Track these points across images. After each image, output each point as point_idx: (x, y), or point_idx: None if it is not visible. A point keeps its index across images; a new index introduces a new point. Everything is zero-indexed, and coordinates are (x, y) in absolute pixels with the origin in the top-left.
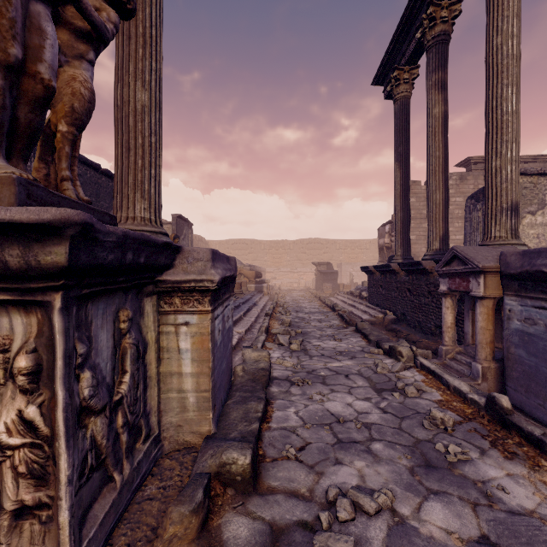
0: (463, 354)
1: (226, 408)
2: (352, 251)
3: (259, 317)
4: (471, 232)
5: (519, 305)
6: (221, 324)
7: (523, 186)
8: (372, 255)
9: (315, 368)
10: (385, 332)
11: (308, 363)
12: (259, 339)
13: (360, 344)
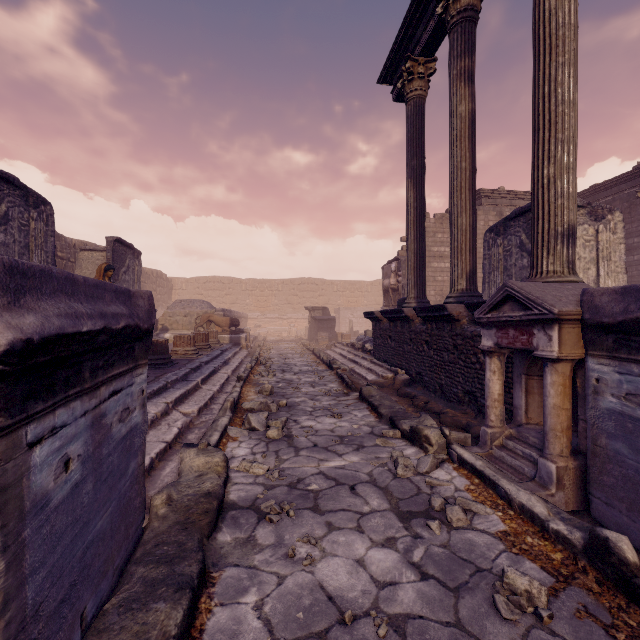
0: (517, 439)
1: (94, 630)
2: (352, 294)
3: (227, 383)
4: (490, 271)
5: (615, 372)
6: (86, 438)
7: None
8: (374, 298)
9: (303, 476)
10: (398, 398)
11: (293, 465)
12: (218, 424)
13: (367, 422)
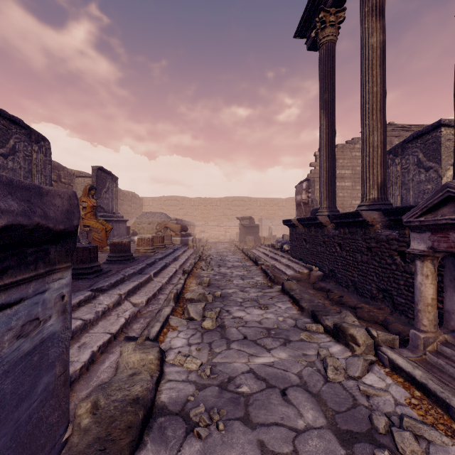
0: (454, 347)
1: None
2: (271, 208)
3: (175, 275)
4: (389, 186)
5: None
6: None
7: (446, 138)
8: (287, 211)
9: (234, 374)
10: (314, 291)
11: (224, 360)
12: (160, 315)
13: (291, 314)
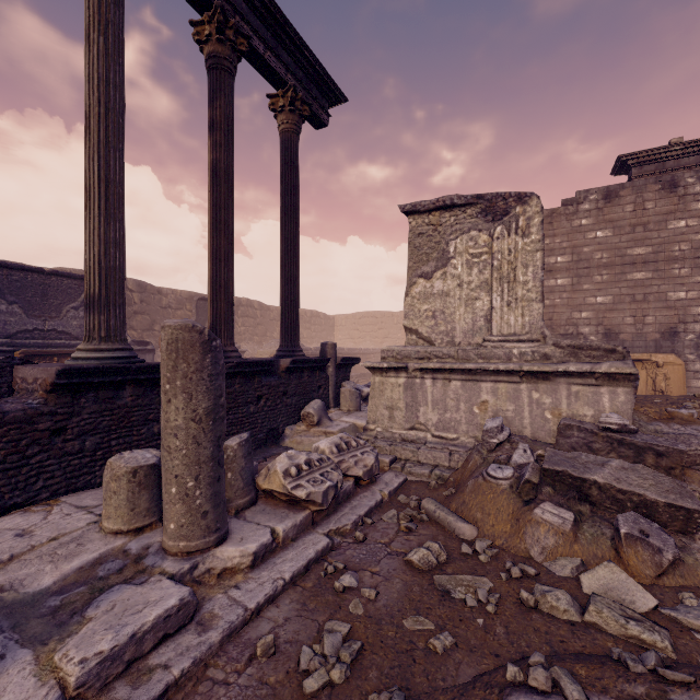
0: None
1: None
2: None
3: None
4: None
5: None
6: None
7: (417, 232)
8: None
9: None
10: None
11: None
12: None
13: None
